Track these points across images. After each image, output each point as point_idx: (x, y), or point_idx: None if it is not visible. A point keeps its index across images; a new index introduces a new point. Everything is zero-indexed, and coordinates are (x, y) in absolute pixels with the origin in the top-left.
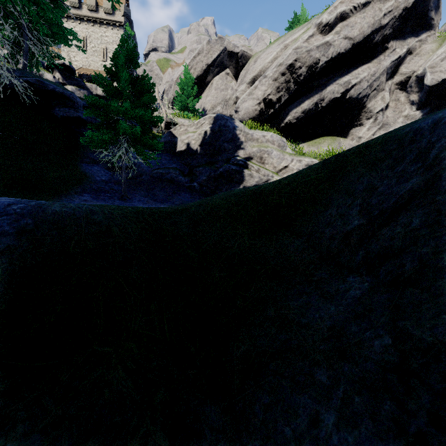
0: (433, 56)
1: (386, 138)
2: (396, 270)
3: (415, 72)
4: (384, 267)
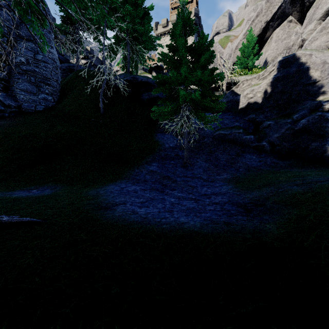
0: None
1: None
2: None
3: None
4: None
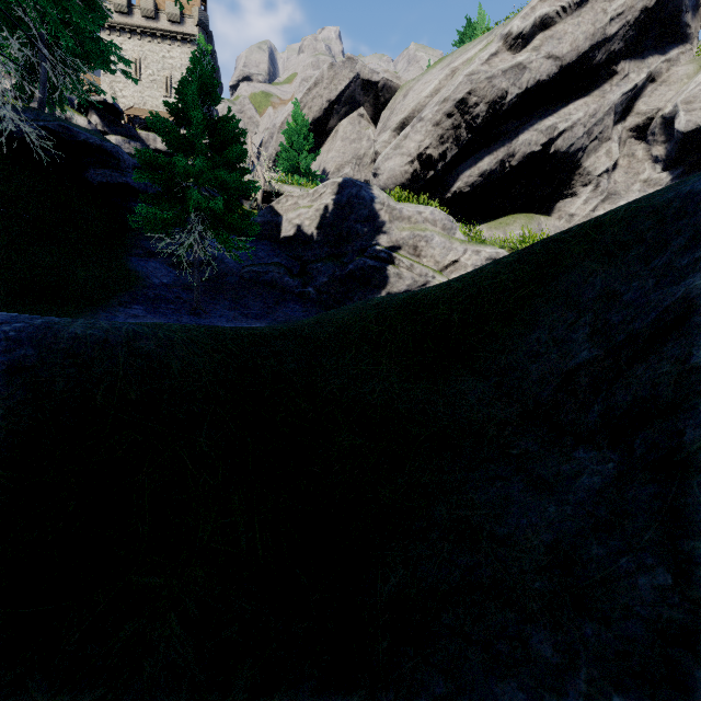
0: (689, 84)
1: (631, 210)
2: (667, 442)
3: (661, 111)
4: (642, 434)
